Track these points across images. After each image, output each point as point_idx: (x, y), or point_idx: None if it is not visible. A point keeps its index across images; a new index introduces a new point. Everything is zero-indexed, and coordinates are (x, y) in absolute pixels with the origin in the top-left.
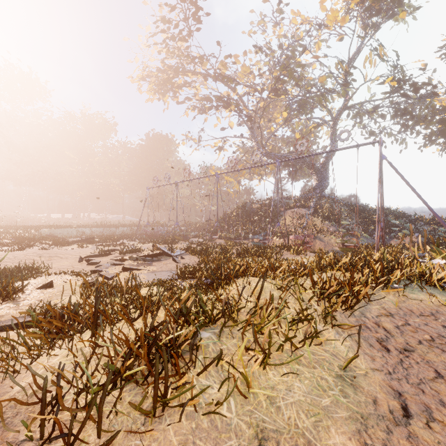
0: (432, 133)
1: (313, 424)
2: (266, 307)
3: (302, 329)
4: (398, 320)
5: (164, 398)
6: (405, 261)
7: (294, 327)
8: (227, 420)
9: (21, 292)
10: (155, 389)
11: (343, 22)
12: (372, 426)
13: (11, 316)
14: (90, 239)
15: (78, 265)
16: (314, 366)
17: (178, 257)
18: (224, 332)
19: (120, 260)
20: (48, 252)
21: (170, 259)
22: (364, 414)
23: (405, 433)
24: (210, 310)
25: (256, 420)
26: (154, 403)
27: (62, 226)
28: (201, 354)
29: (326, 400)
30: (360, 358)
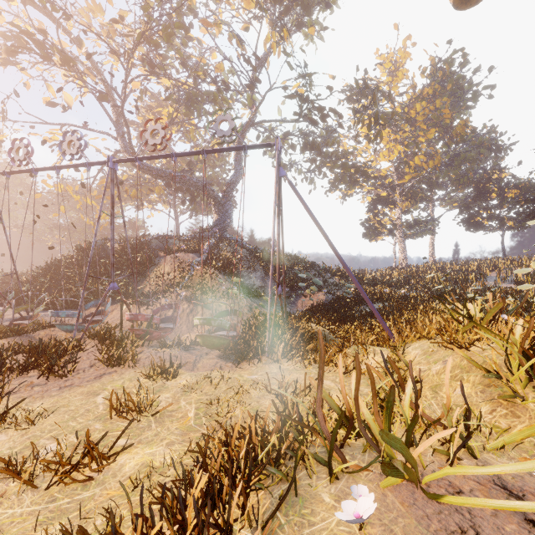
0: (336, 176)
1: None
2: None
3: None
4: None
5: None
6: None
7: None
8: None
9: None
10: None
11: (248, 4)
12: None
13: None
14: None
15: None
16: None
17: None
18: None
19: None
20: None
21: None
22: None
23: None
24: None
25: None
26: None
27: None
28: None
29: None
30: None
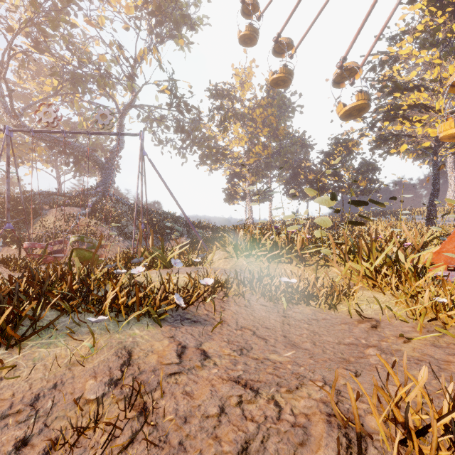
0: (203, 154)
1: None
2: None
3: None
4: None
5: None
6: (96, 275)
7: None
8: None
9: None
10: None
11: (129, 11)
12: None
13: None
14: None
15: None
16: None
17: None
18: None
19: None
20: None
21: None
22: None
23: None
24: None
25: None
26: None
27: None
28: None
29: None
30: None
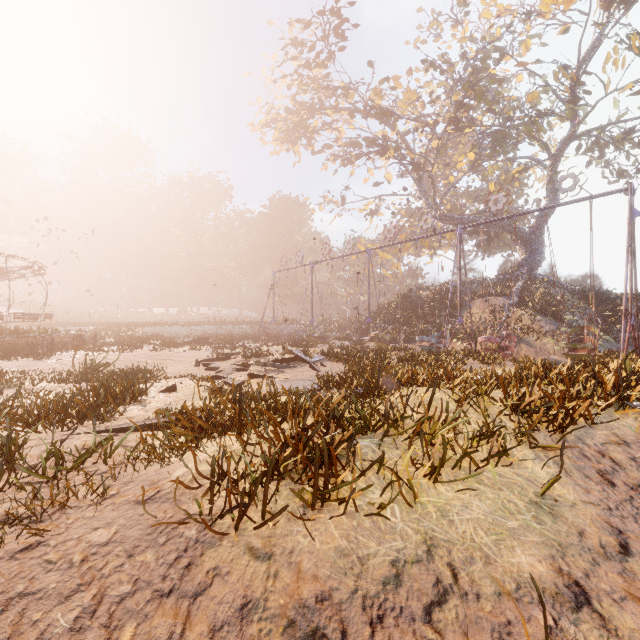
0: None
1: (494, 542)
2: (438, 417)
3: (486, 449)
4: (636, 450)
5: (323, 492)
6: None
7: (476, 444)
8: (391, 524)
9: (144, 395)
10: (315, 479)
11: (569, 3)
12: (572, 555)
13: (142, 418)
14: (203, 339)
15: (195, 370)
16: (500, 489)
17: (316, 364)
18: (385, 442)
19: (244, 366)
20: (159, 354)
21: (306, 366)
22: (563, 543)
23: (617, 568)
24: (368, 417)
25: (424, 528)
26: (314, 494)
27: (169, 324)
28: (358, 460)
29: (513, 523)
30: (568, 488)
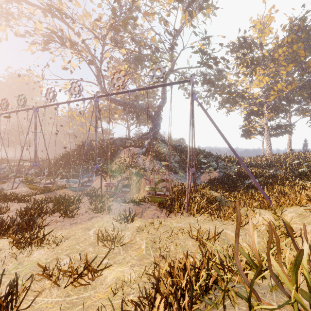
0: (224, 99)
1: None
2: None
3: None
4: None
5: None
6: None
7: None
8: None
9: None
10: None
11: (170, 0)
12: None
13: None
14: None
15: None
16: None
17: None
18: None
19: None
20: None
21: None
22: None
23: None
24: None
25: None
26: None
27: None
28: None
29: None
30: None
